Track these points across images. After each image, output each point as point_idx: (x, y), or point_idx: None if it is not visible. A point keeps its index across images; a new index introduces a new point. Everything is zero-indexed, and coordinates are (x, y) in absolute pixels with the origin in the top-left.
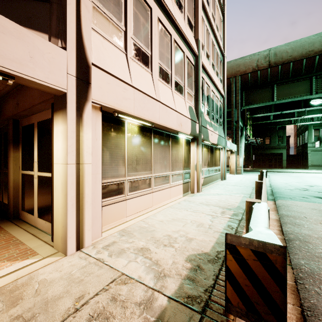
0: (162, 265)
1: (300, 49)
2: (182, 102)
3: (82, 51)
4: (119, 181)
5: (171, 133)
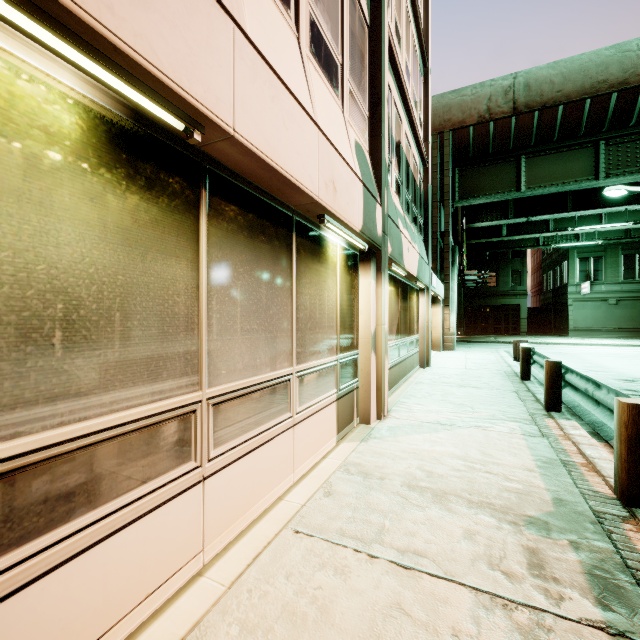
0: None
1: (579, 77)
2: (337, 114)
3: None
4: None
5: (296, 216)
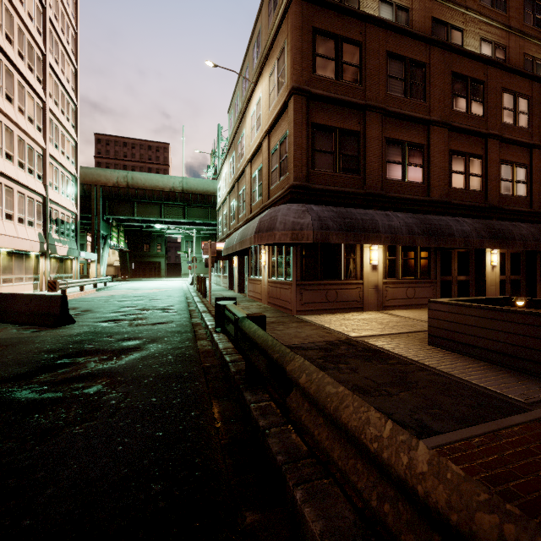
0: None
1: (150, 182)
2: (33, 232)
3: None
4: None
5: (25, 252)
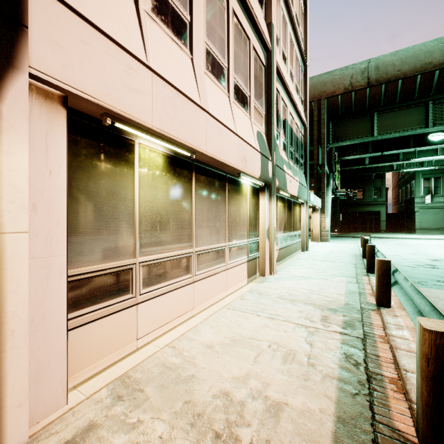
0: None
1: (412, 61)
2: (247, 122)
3: None
4: (121, 267)
5: (228, 174)
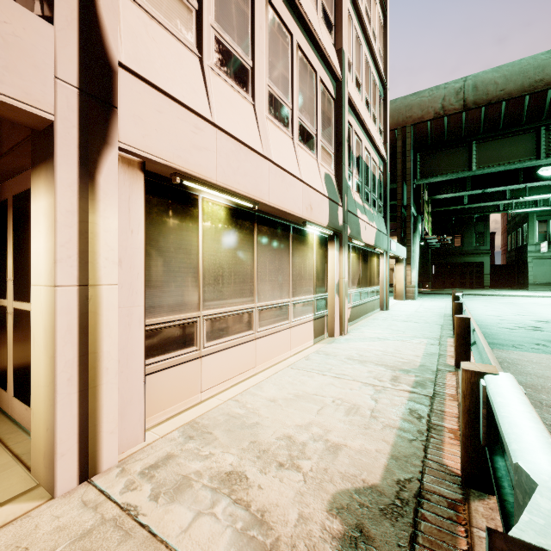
0: (275, 527)
1: (519, 78)
2: (313, 165)
3: (94, 31)
4: (187, 320)
5: (292, 224)
